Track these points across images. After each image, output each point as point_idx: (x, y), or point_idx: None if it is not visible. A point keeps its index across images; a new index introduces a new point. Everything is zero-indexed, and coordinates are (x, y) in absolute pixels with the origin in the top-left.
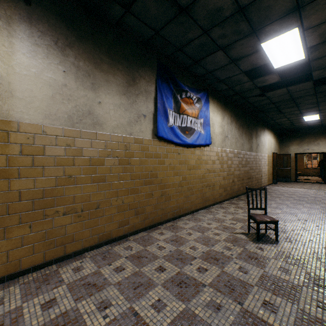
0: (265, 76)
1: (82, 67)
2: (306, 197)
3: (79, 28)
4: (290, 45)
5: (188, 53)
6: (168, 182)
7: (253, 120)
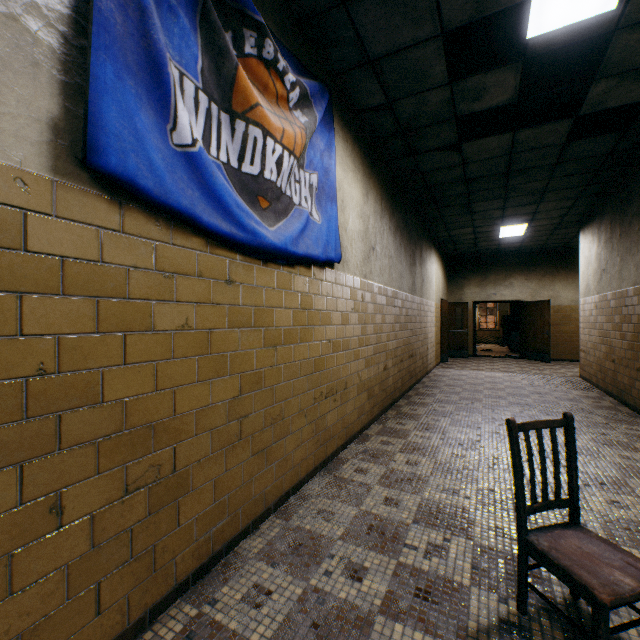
0: (491, 70)
1: None
2: (526, 396)
3: None
4: None
5: None
6: (175, 410)
7: (417, 224)
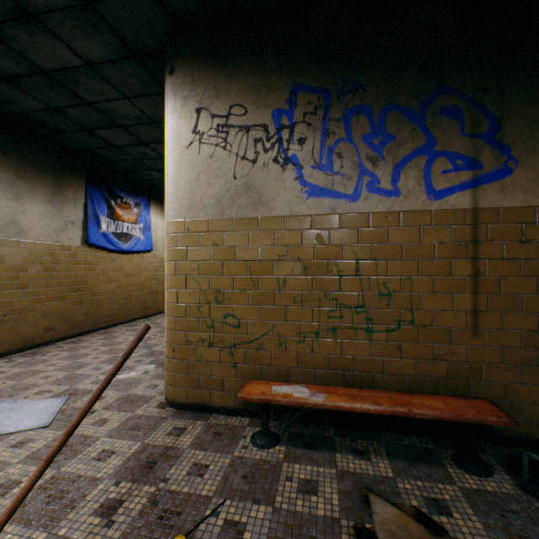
0: None
1: (5, 179)
2: None
3: (3, 142)
4: None
5: (124, 165)
6: (101, 289)
7: None
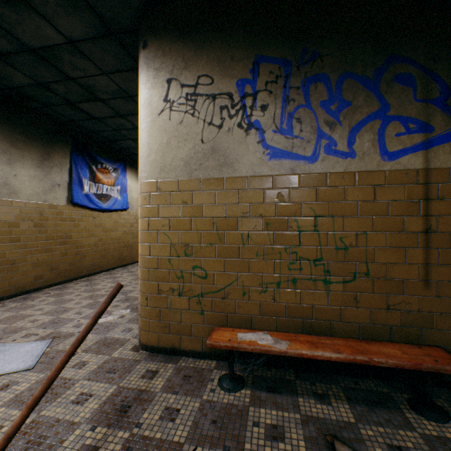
0: None
1: None
2: None
3: None
4: None
5: (103, 135)
6: (84, 242)
7: None
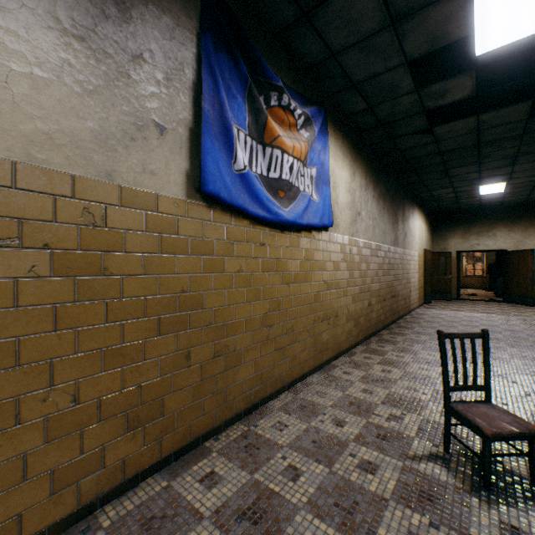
0: (449, 78)
1: None
2: (498, 332)
3: None
4: None
5: None
6: (235, 317)
7: (399, 189)
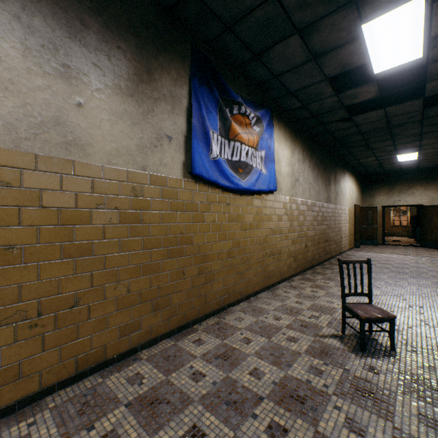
0: (358, 87)
1: (39, 29)
2: (406, 268)
3: None
4: (405, 30)
5: (244, 37)
6: (211, 250)
7: (331, 159)
